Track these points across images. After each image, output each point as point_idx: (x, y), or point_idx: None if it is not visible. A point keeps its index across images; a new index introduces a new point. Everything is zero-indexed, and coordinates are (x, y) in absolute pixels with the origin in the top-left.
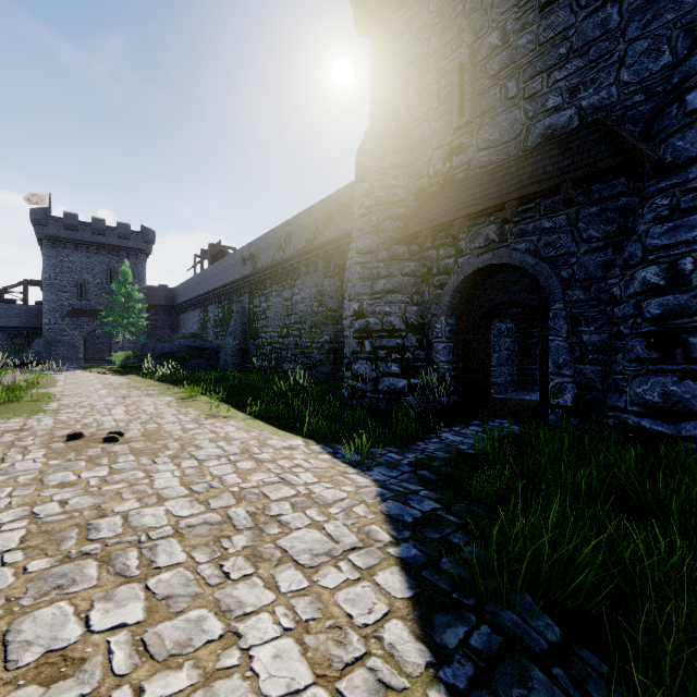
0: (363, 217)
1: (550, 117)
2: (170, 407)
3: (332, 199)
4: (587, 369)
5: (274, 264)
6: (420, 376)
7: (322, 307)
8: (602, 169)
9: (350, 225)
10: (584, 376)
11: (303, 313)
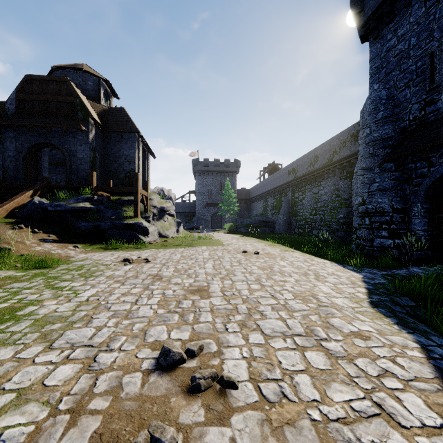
0: (364, 148)
1: None
2: (267, 246)
3: (345, 133)
4: None
5: (307, 173)
6: (402, 238)
7: (338, 198)
8: None
9: (357, 148)
10: None
11: (325, 201)
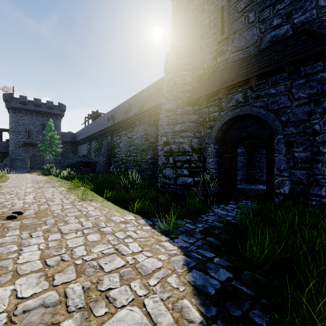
0: (168, 92)
1: (274, 30)
2: (60, 194)
3: (152, 87)
4: (297, 172)
5: (123, 120)
6: (200, 176)
7: (147, 141)
8: (312, 53)
9: (161, 99)
10: (295, 176)
11: (137, 144)
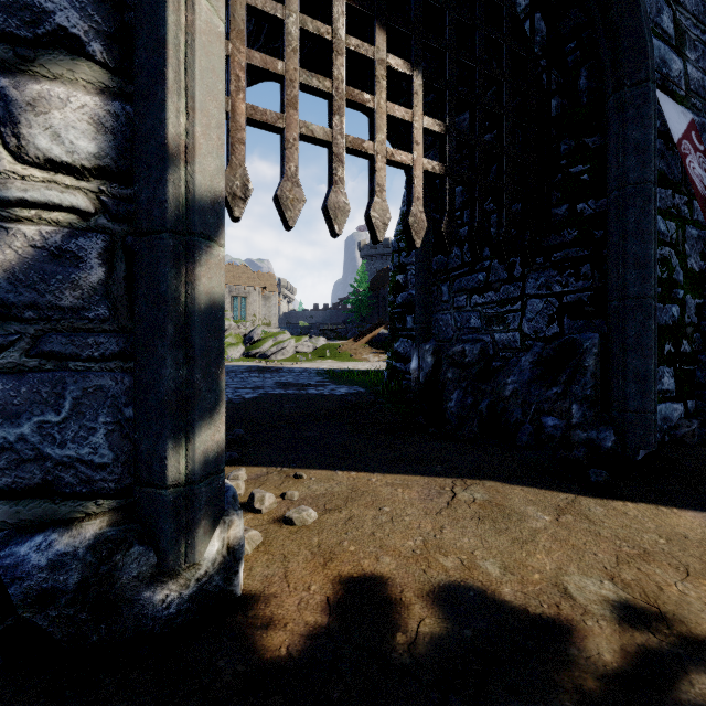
0: None
1: None
2: None
3: None
4: None
5: None
6: None
7: None
8: None
9: None
10: None
11: None
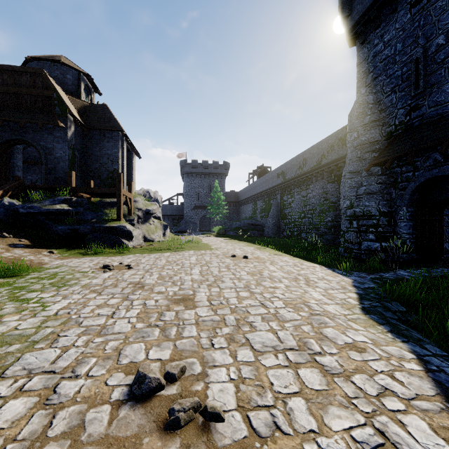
0: (351, 152)
1: None
2: (256, 250)
3: (333, 137)
4: None
5: (296, 176)
6: (389, 241)
7: (326, 201)
8: None
9: (344, 151)
10: None
11: (314, 204)
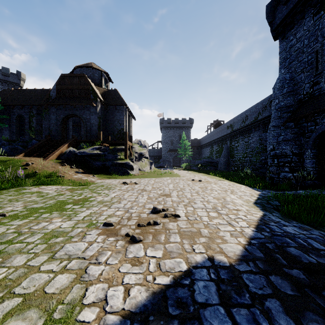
0: (274, 113)
1: None
2: (208, 178)
3: (266, 100)
4: None
5: (240, 128)
6: (298, 172)
7: (261, 145)
8: None
9: None
10: None
11: (253, 147)
